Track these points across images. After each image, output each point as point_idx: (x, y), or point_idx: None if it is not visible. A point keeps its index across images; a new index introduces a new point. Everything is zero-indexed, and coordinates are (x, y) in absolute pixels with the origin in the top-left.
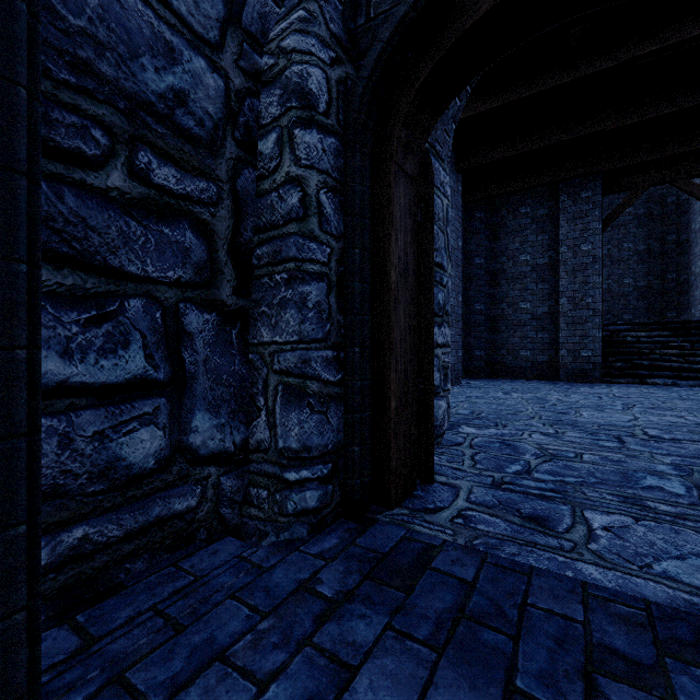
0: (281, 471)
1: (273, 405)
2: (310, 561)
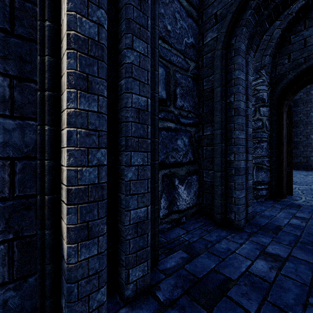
0: (255, 186)
1: (253, 171)
2: (269, 204)
